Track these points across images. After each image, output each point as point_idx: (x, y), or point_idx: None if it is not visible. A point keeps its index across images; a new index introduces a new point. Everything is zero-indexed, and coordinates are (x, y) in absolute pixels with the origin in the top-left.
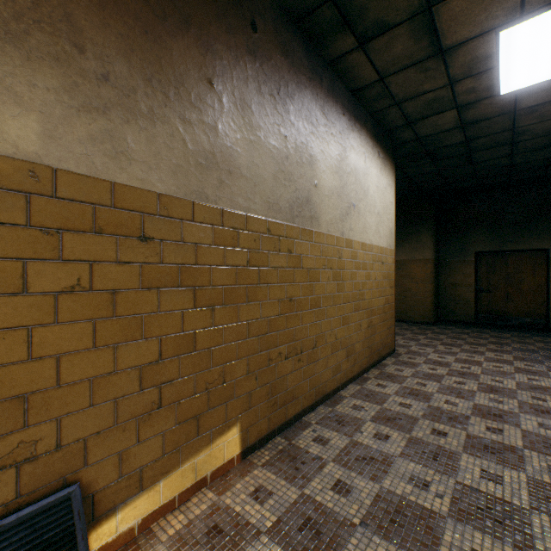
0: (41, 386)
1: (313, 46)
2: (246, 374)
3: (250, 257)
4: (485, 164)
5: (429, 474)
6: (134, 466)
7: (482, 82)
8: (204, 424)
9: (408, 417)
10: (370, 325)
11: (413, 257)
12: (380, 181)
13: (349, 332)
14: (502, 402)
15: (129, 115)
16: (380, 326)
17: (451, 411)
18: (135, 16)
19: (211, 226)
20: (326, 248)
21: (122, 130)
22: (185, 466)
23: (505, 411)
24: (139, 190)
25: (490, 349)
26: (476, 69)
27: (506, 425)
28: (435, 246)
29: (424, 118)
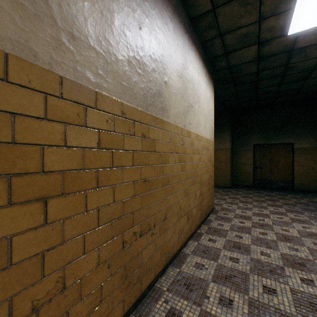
0: None
1: None
2: (96, 266)
3: (101, 139)
4: (264, 89)
5: None
6: None
7: (280, 21)
8: None
9: (240, 273)
10: (201, 193)
11: (219, 147)
12: (207, 93)
13: (189, 201)
14: (298, 250)
15: None
16: (206, 193)
17: (269, 263)
18: None
19: (42, 94)
20: (174, 136)
21: None
22: None
23: (304, 258)
24: None
25: (269, 205)
26: (279, 8)
27: (313, 275)
28: (231, 141)
29: (236, 50)
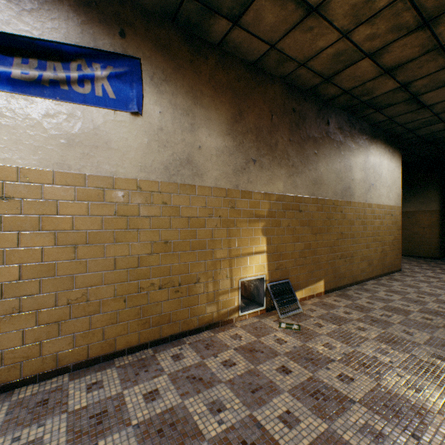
0: (283, 251)
1: (351, 114)
2: (325, 261)
3: (326, 215)
4: None
5: (410, 304)
6: (298, 281)
7: None
8: (313, 275)
9: (404, 292)
10: (383, 251)
11: (420, 209)
12: (390, 166)
13: (370, 253)
14: None
15: (297, 174)
16: (389, 253)
17: (431, 292)
18: (298, 143)
19: (315, 205)
20: (357, 209)
21: (296, 179)
22: (309, 287)
23: None
24: (299, 196)
25: None
26: None
27: None
28: (440, 200)
29: (421, 128)
